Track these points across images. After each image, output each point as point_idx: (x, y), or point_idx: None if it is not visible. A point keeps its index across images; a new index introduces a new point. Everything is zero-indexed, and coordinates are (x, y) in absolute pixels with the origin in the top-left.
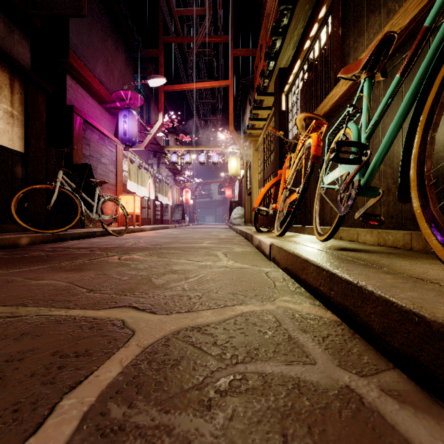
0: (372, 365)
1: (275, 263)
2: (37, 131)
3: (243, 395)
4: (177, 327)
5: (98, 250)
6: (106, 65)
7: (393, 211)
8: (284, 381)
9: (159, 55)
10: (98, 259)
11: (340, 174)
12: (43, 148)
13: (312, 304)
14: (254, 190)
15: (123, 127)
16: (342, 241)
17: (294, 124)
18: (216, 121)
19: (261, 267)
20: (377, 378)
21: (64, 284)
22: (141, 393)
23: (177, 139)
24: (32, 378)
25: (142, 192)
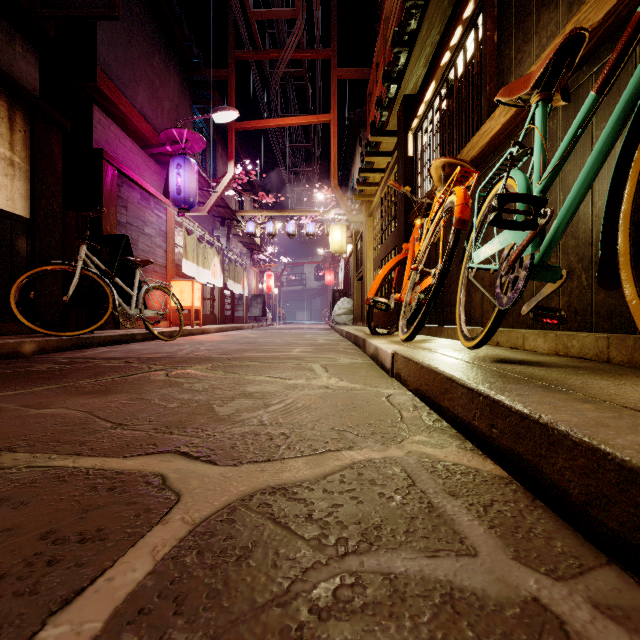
0: (572, 557)
1: (399, 382)
2: (50, 187)
3: (357, 618)
4: (250, 487)
5: (136, 361)
6: (151, 92)
7: (578, 303)
8: (426, 590)
9: (228, 78)
10: (135, 376)
11: (501, 247)
12: (58, 211)
13: (462, 449)
14: (366, 274)
15: (176, 182)
16: (500, 349)
17: (426, 176)
18: (312, 173)
19: (380, 388)
20: (584, 583)
21: (78, 415)
22: (182, 612)
23: (255, 200)
24: (1, 583)
25: (204, 277)
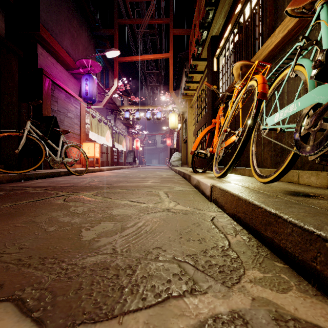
0: None
1: (217, 206)
2: (10, 88)
3: None
4: None
5: (52, 189)
6: (72, 39)
7: None
8: None
9: (114, 34)
10: (43, 200)
11: (299, 109)
12: (15, 102)
13: (305, 293)
14: (189, 139)
15: (85, 89)
16: (281, 183)
17: (224, 81)
18: (159, 87)
19: (205, 211)
20: None
21: None
22: None
23: (130, 101)
24: None
25: (102, 141)
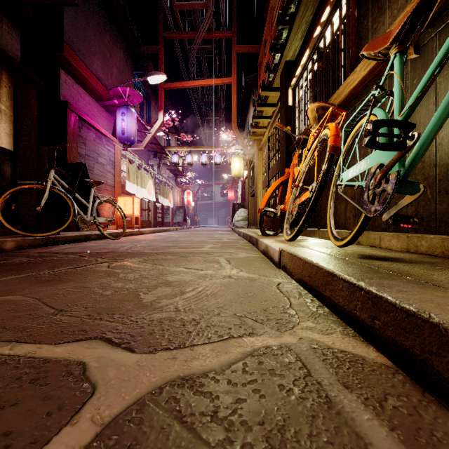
0: None
1: (285, 273)
2: (28, 128)
3: None
4: (161, 377)
5: (88, 255)
6: (104, 61)
7: (424, 212)
8: None
9: (159, 52)
10: (84, 267)
11: (368, 167)
12: (34, 145)
13: (345, 335)
14: (258, 191)
15: (121, 126)
16: (361, 247)
17: (302, 120)
18: (219, 121)
19: (271, 277)
20: None
21: (29, 302)
22: None
23: (178, 139)
24: None
25: (142, 194)
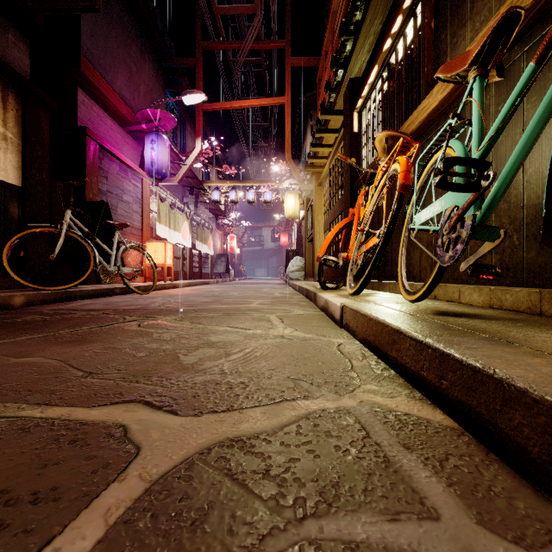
0: (538, 521)
1: (348, 332)
2: (39, 159)
3: None
4: (209, 439)
5: (113, 312)
6: (129, 77)
7: (510, 261)
8: None
9: (196, 65)
10: (110, 326)
11: (442, 209)
12: (46, 180)
13: (411, 398)
14: (316, 235)
15: (150, 156)
16: (438, 302)
17: (369, 150)
18: (269, 149)
19: (331, 337)
20: None
21: (53, 364)
22: None
23: (220, 172)
24: None
25: (175, 238)
